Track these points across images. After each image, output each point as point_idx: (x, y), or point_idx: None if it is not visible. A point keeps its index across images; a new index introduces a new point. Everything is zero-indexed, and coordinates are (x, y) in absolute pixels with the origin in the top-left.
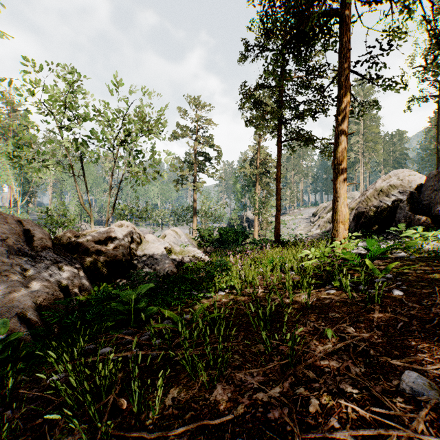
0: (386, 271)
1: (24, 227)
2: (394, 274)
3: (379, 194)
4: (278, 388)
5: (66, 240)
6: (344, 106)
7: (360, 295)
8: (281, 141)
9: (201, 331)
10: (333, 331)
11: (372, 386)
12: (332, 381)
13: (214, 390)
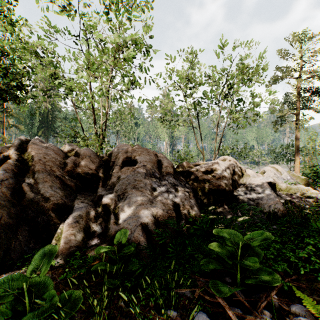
0: None
1: (158, 158)
2: None
3: None
4: None
5: (183, 169)
6: None
7: None
8: None
9: None
10: None
11: None
12: None
13: None
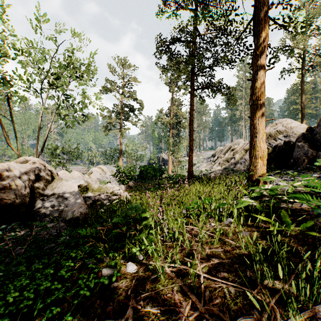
0: None
1: None
2: None
3: (268, 138)
4: None
5: None
6: (262, 41)
7: None
8: (194, 89)
9: None
10: None
11: None
12: None
13: None
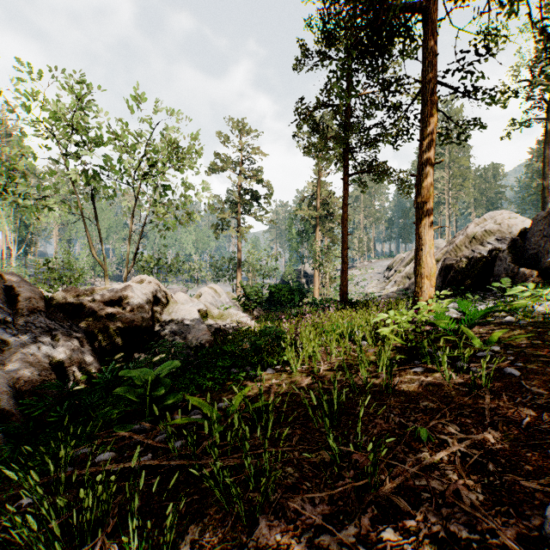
0: (490, 342)
1: (6, 283)
2: (502, 346)
3: (471, 241)
4: (353, 527)
5: (65, 301)
6: (429, 127)
7: (460, 376)
8: (348, 174)
9: (238, 433)
10: (428, 431)
11: (500, 528)
12: (436, 517)
13: (255, 528)
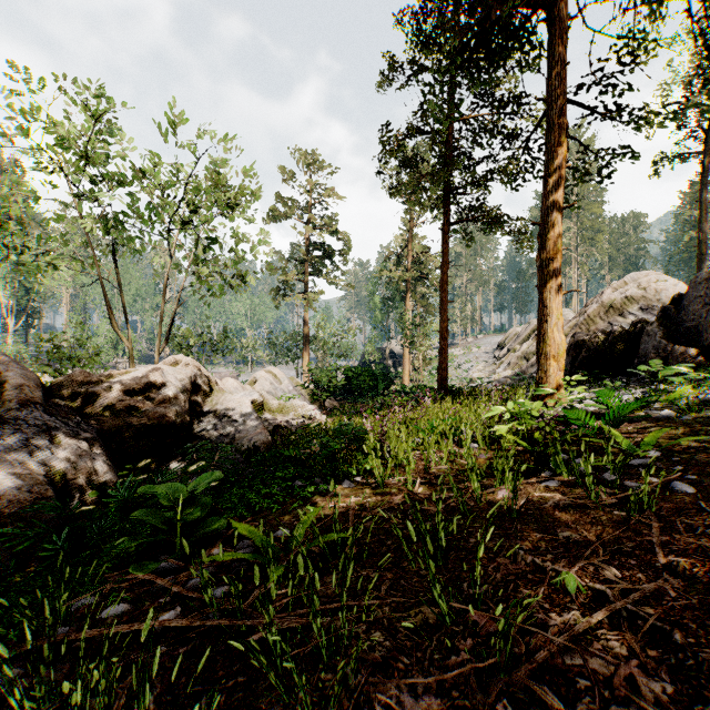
0: (647, 445)
1: None
2: (662, 450)
3: (607, 311)
4: None
5: (72, 390)
6: (557, 159)
7: (610, 493)
8: (449, 222)
9: (304, 584)
10: (575, 577)
11: None
12: None
13: None
